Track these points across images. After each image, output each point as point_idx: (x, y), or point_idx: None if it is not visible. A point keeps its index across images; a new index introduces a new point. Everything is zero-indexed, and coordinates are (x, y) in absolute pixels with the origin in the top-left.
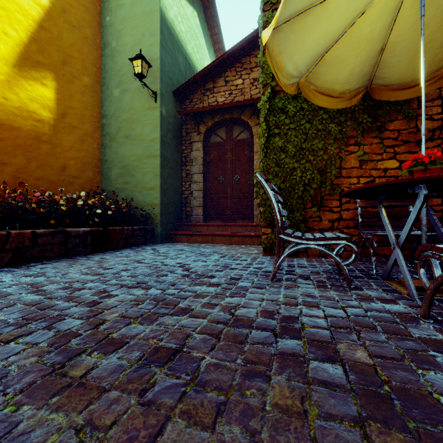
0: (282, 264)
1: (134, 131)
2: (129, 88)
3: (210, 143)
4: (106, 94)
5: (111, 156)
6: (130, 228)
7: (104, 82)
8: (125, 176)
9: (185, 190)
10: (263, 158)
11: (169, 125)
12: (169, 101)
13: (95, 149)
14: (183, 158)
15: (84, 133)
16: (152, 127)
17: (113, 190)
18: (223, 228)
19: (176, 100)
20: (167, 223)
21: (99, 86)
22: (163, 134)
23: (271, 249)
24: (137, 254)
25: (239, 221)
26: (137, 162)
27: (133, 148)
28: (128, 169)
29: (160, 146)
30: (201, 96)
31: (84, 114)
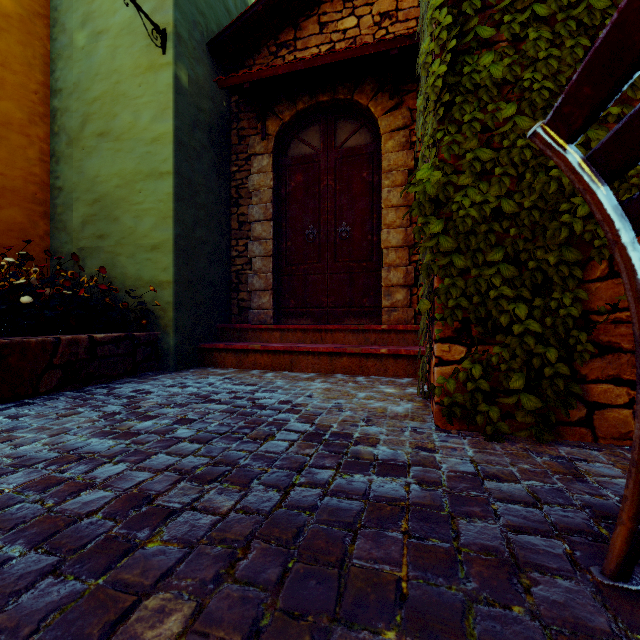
0: (575, 516)
1: (118, 122)
2: (106, 26)
3: (287, 158)
4: (60, 44)
5: (71, 177)
6: (83, 337)
7: (57, 17)
8: (99, 221)
9: (237, 257)
10: (438, 129)
11: (198, 113)
12: (199, 61)
13: (32, 161)
14: (232, 189)
15: (1, 122)
16: (156, 109)
17: (74, 253)
18: (315, 336)
19: (217, 66)
20: (192, 324)
21: (44, 27)
22: (182, 128)
23: (470, 412)
24: (53, 422)
25: (350, 320)
26: (124, 189)
27: (115, 159)
28: (105, 205)
29: (173, 152)
30: (270, 59)
31: (1, 78)
